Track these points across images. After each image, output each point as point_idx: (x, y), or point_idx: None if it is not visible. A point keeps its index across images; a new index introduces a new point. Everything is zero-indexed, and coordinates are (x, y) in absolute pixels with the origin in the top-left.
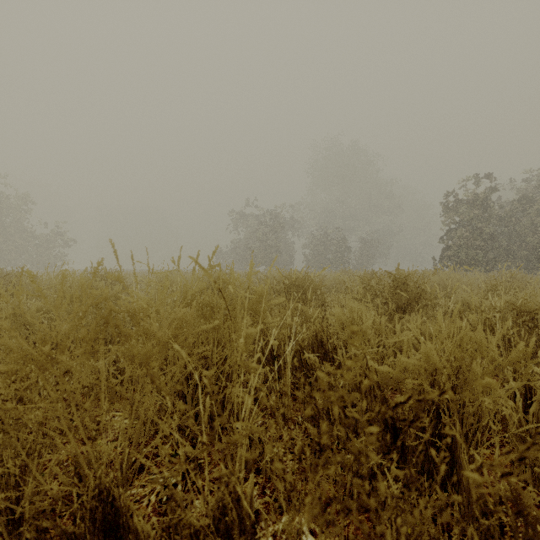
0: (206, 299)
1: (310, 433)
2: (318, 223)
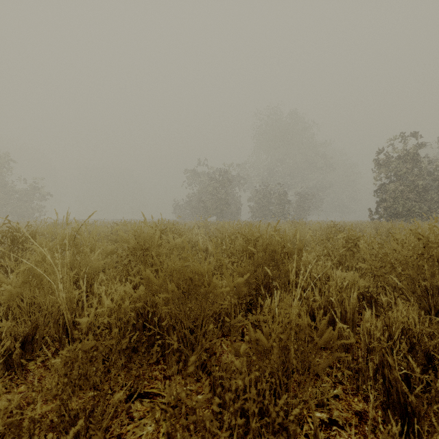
0: None
1: None
2: (261, 179)
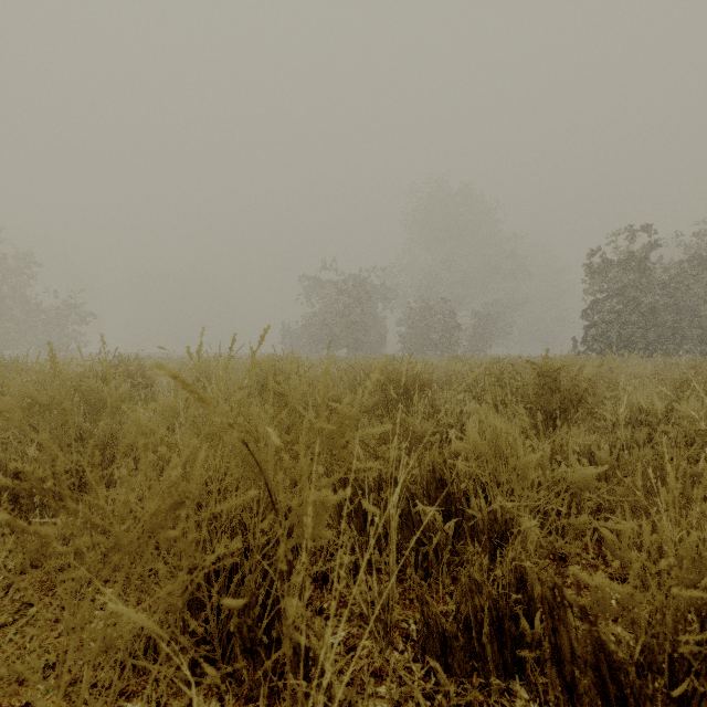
0: (245, 425)
1: (438, 679)
2: (418, 291)
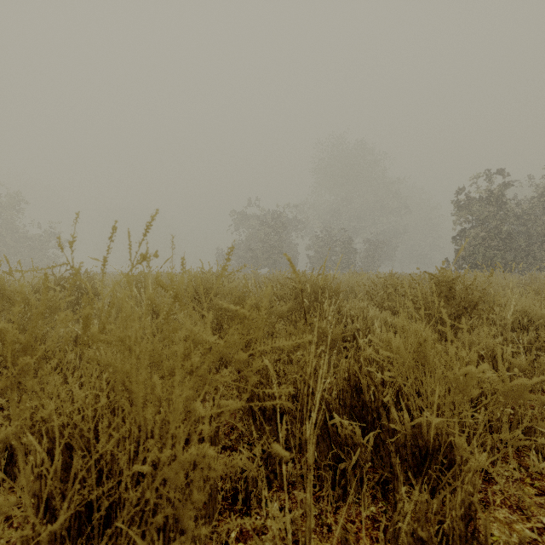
0: (117, 333)
1: None
2: (322, 224)
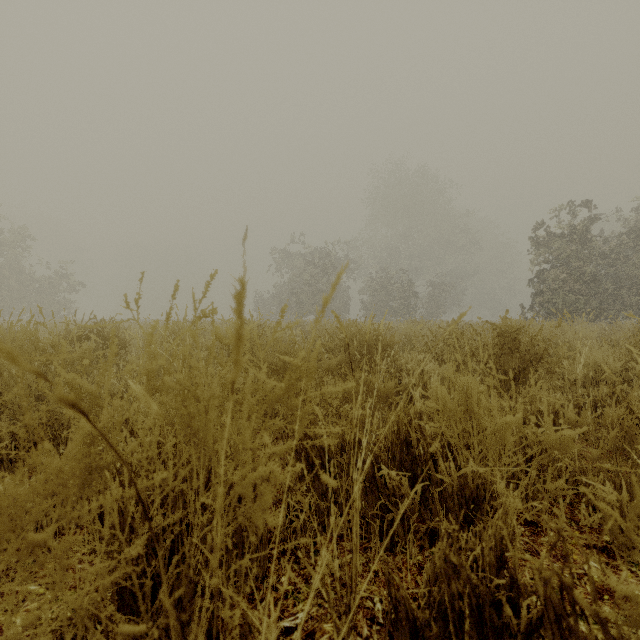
0: (185, 382)
1: None
2: (378, 263)
